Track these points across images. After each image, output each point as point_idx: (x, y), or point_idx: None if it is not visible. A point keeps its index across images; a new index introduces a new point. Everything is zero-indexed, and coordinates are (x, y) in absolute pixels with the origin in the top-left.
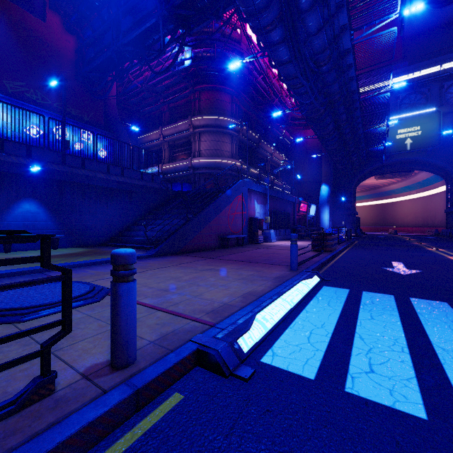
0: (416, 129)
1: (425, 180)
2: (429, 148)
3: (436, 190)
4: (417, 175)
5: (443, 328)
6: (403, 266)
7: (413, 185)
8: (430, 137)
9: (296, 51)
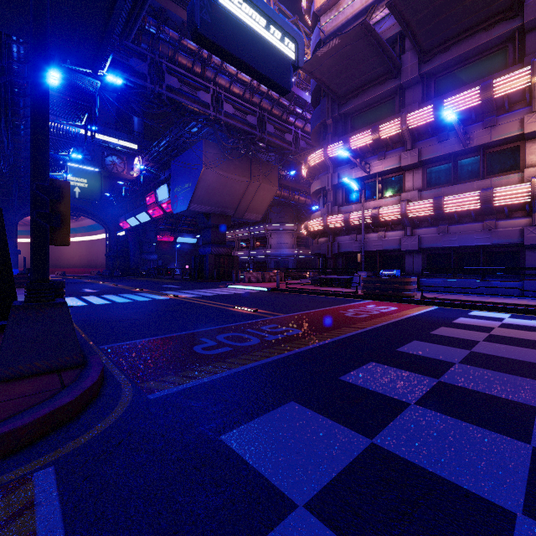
0: (84, 182)
1: (90, 226)
2: (95, 202)
3: (98, 236)
4: (84, 221)
5: (112, 297)
6: (90, 290)
7: (79, 228)
8: (95, 192)
9: (4, 117)
